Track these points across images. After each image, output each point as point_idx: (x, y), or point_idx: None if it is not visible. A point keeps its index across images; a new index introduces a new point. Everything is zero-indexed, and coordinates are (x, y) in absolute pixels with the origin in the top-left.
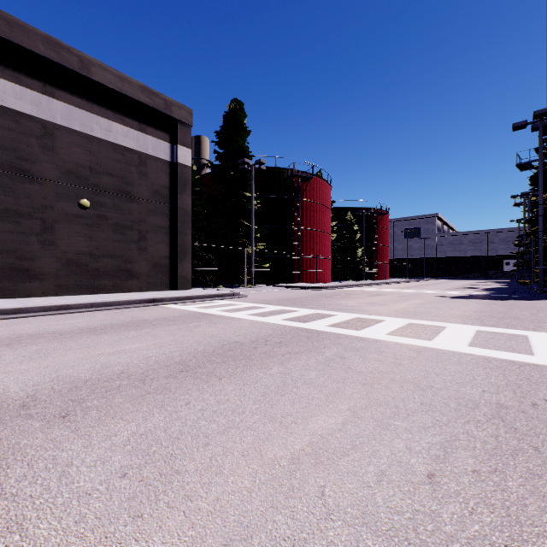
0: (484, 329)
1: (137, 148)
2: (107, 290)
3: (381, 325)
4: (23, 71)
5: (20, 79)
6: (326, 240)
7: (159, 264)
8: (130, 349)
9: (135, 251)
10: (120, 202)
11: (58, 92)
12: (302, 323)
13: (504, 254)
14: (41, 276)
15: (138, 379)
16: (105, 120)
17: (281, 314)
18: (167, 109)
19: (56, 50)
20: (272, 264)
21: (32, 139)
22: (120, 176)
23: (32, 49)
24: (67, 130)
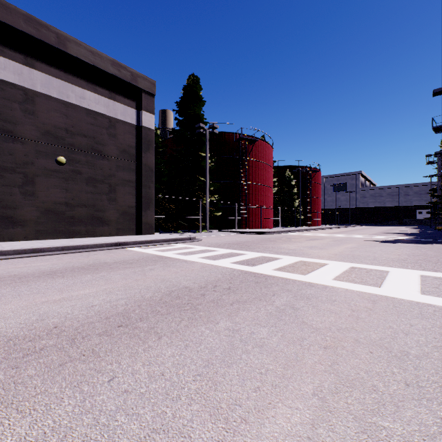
0: (427, 274)
1: (107, 113)
2: (81, 234)
3: (325, 269)
4: (7, 45)
5: (4, 51)
6: (269, 193)
7: (126, 212)
8: (77, 295)
9: (106, 201)
10: (93, 160)
11: (38, 64)
12: (249, 266)
13: (418, 204)
14: (23, 223)
15: (68, 336)
16: (79, 88)
17: (230, 257)
18: (133, 80)
19: (36, 27)
20: (223, 213)
21: (14, 104)
22: (92, 137)
23: (15, 25)
24: (46, 97)
